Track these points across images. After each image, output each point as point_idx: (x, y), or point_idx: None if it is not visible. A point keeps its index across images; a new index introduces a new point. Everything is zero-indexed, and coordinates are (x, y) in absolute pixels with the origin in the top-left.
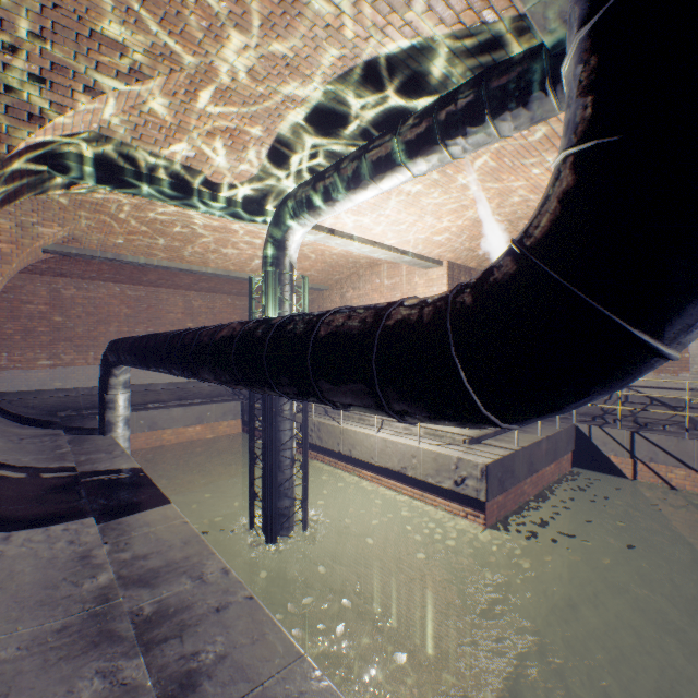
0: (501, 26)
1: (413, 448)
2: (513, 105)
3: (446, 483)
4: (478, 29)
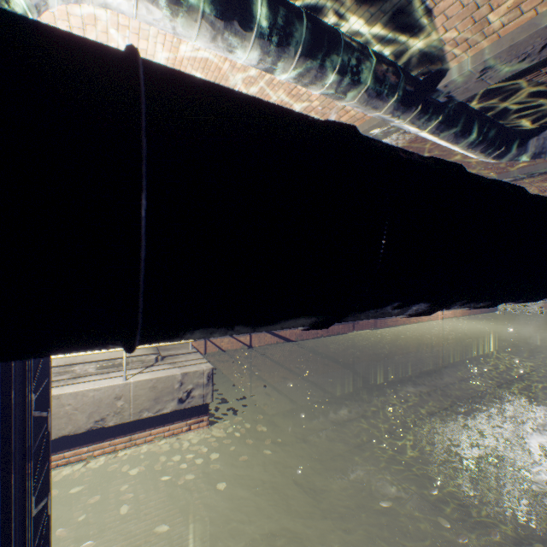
0: (438, 57)
1: (119, 387)
2: (406, 103)
3: (169, 407)
4: (437, 45)
